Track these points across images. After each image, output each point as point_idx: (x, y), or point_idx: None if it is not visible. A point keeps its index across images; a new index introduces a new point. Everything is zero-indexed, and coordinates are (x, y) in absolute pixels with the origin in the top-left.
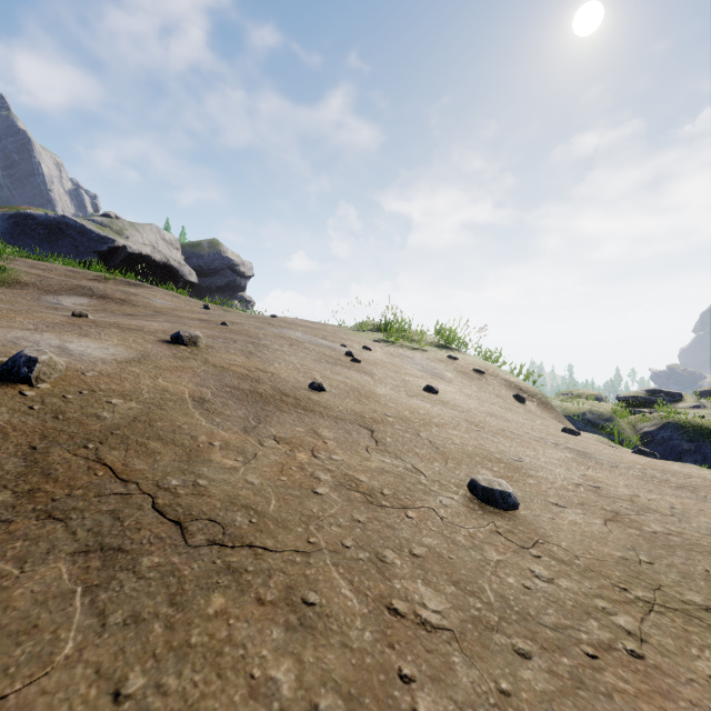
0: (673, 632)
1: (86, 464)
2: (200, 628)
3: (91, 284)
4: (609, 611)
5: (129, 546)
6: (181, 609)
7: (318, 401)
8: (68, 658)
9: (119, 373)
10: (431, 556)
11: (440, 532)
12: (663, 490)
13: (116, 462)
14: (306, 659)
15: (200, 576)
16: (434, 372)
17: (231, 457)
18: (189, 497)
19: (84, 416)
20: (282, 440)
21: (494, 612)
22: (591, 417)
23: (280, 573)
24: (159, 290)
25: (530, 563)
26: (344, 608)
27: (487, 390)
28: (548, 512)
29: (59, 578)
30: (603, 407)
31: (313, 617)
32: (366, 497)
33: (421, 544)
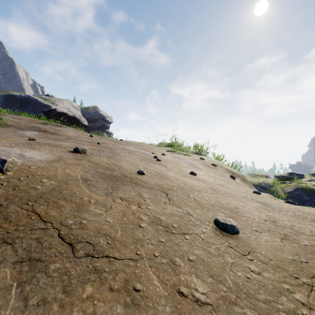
0: None
1: (26, 213)
2: (78, 306)
3: (39, 126)
4: (291, 291)
5: (44, 257)
6: (69, 295)
7: (141, 179)
8: None
9: (47, 167)
10: (198, 260)
11: (202, 247)
12: (305, 222)
13: (41, 212)
14: None
15: (80, 274)
16: (194, 165)
17: (99, 208)
18: (77, 229)
19: (28, 188)
20: (124, 199)
21: (233, 293)
22: (263, 185)
23: (122, 272)
24: (70, 128)
25: (248, 264)
26: (155, 292)
27: (218, 173)
28: (253, 235)
29: (5, 277)
30: (269, 180)
31: (139, 298)
32: (165, 228)
33: (193, 254)
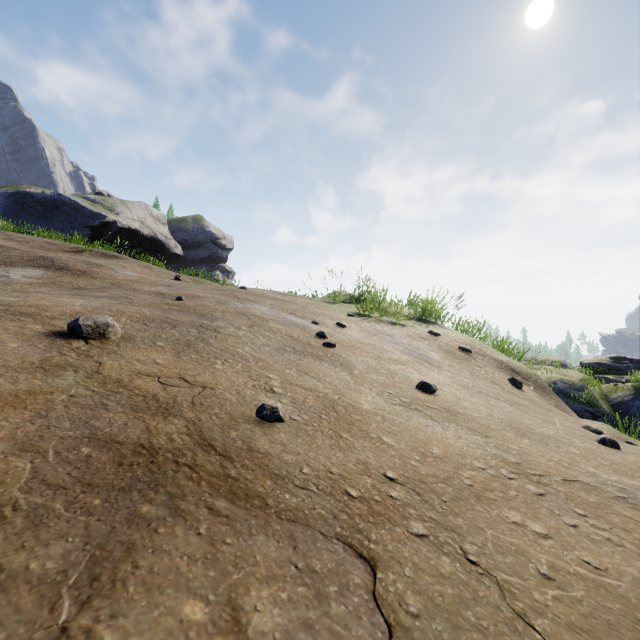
0: None
1: None
2: None
3: (55, 256)
4: None
5: None
6: None
7: (265, 456)
8: None
9: None
10: None
11: None
12: None
13: None
14: None
15: None
16: (419, 354)
17: None
18: None
19: None
20: None
21: None
22: (562, 386)
23: None
24: (133, 261)
25: None
26: None
27: (480, 374)
28: None
29: None
30: (571, 374)
31: None
32: None
33: None
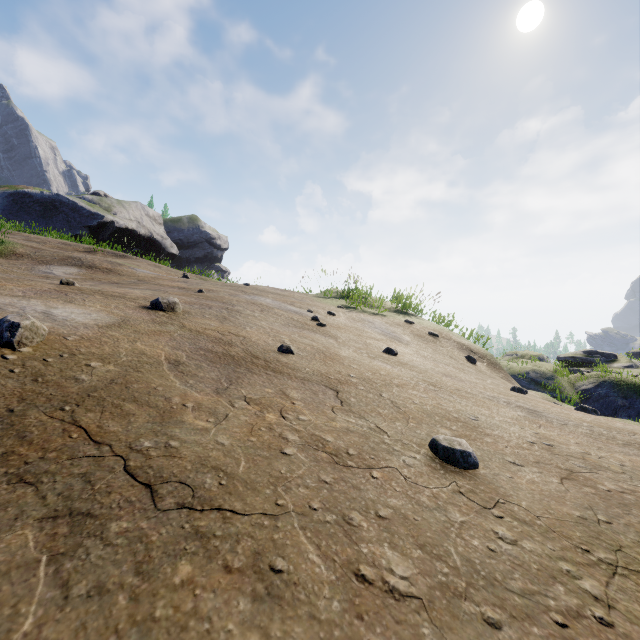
0: (639, 597)
1: (61, 427)
2: (165, 599)
3: (81, 256)
4: (574, 575)
5: (98, 510)
6: (147, 578)
7: (286, 363)
8: (26, 635)
9: (99, 337)
10: (397, 517)
11: (404, 493)
12: (612, 447)
13: (90, 424)
14: (273, 633)
15: (168, 541)
16: (393, 335)
17: (203, 418)
18: (160, 458)
19: (63, 378)
20: (252, 401)
21: (462, 577)
22: (534, 375)
23: (248, 538)
24: (143, 261)
25: (493, 524)
26: (312, 575)
27: (441, 352)
28: (506, 471)
29: (24, 546)
30: (545, 366)
31: (281, 585)
32: (332, 457)
33: (386, 506)
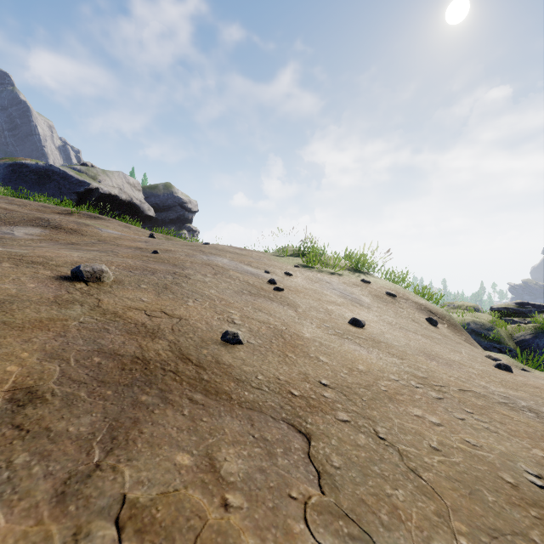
0: None
1: None
2: None
3: (50, 217)
4: None
5: None
6: None
7: (229, 367)
8: None
9: None
10: None
11: None
12: None
13: None
14: None
15: None
16: (352, 297)
17: None
18: None
19: None
20: (134, 517)
21: None
22: (475, 326)
23: None
24: (114, 222)
25: None
26: None
27: (402, 314)
28: None
29: None
30: (482, 317)
31: None
32: None
33: None
